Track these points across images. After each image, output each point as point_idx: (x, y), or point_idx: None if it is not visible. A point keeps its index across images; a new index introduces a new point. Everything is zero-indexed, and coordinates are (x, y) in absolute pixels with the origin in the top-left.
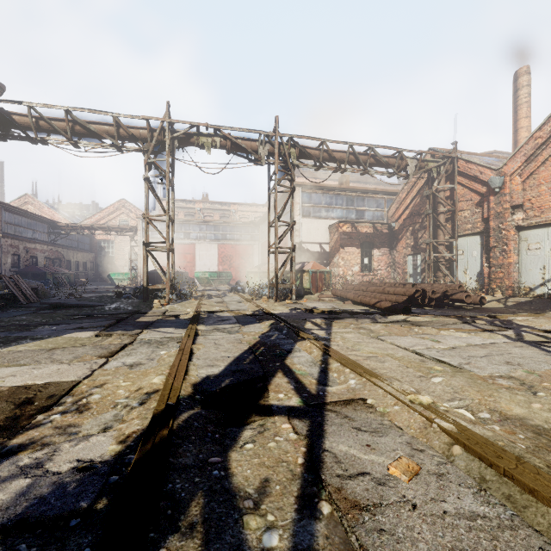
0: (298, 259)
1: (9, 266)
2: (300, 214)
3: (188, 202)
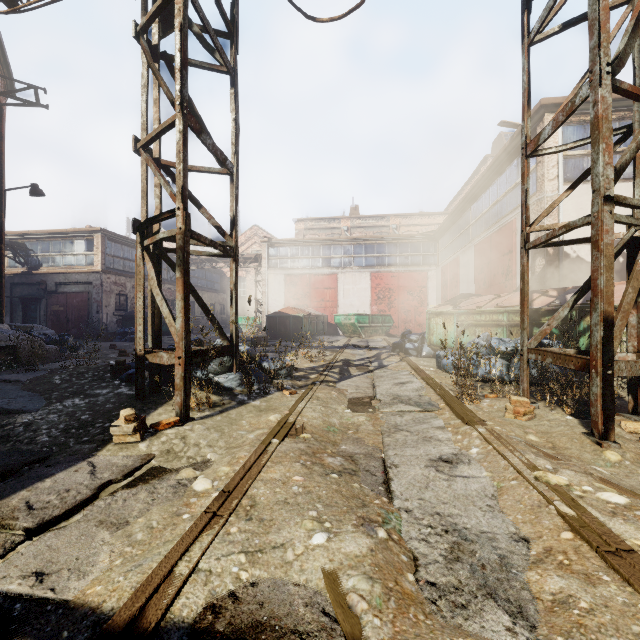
0: (552, 282)
1: (113, 309)
2: (559, 176)
3: (332, 221)
